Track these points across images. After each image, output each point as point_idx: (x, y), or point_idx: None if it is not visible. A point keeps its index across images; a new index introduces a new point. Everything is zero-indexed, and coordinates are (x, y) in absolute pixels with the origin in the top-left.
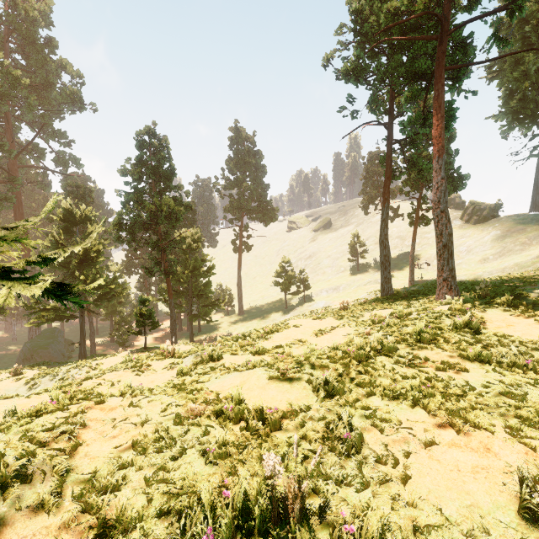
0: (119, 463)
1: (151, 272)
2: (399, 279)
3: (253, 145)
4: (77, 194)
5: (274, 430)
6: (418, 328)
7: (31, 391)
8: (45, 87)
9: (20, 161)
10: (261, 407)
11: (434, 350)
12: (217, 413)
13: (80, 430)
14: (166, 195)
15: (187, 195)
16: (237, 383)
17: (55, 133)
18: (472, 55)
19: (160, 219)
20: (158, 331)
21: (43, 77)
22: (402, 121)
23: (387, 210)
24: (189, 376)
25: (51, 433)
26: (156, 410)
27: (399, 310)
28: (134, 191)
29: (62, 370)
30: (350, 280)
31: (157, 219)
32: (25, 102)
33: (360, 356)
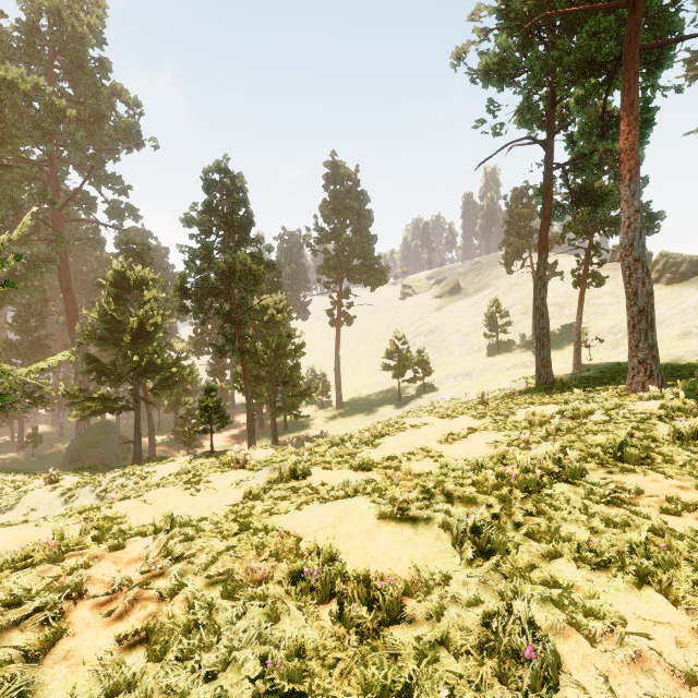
0: (113, 682)
1: (221, 351)
2: (557, 361)
3: (356, 184)
4: (134, 252)
5: (390, 622)
6: (618, 437)
7: (67, 505)
8: (96, 120)
9: (67, 214)
10: (366, 577)
11: (650, 476)
12: (293, 579)
13: (70, 604)
14: (241, 250)
15: (268, 251)
16: (328, 522)
17: (108, 178)
18: (678, 29)
19: (233, 282)
20: (234, 427)
21: (93, 107)
22: (568, 134)
23: (545, 264)
24: (261, 502)
25: (18, 611)
26: (198, 567)
27: (573, 407)
28: (201, 246)
29: (106, 479)
30: (487, 362)
31: (229, 282)
32: (72, 139)
33: (528, 484)
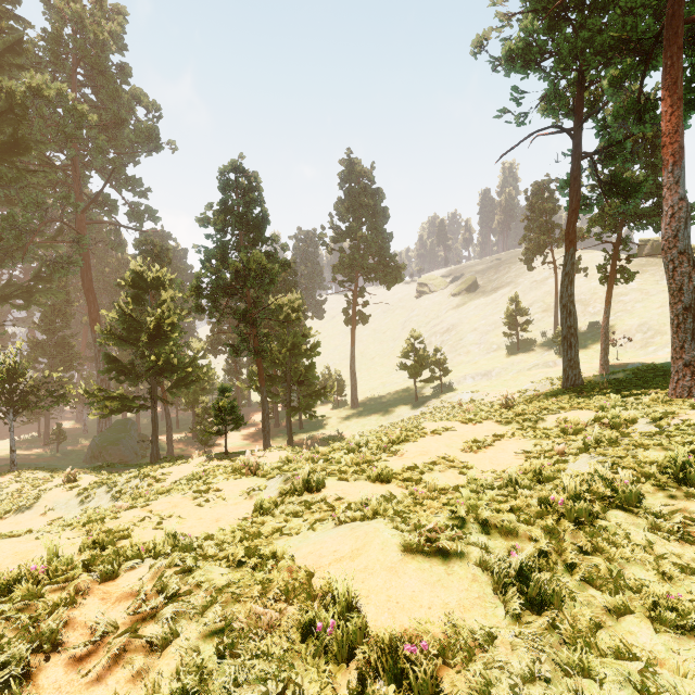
0: None
1: (236, 351)
2: (582, 361)
3: (371, 181)
4: (152, 253)
5: None
6: (679, 455)
7: (83, 505)
8: (117, 124)
9: (90, 217)
10: (393, 641)
11: None
12: (304, 632)
13: (42, 658)
14: (256, 249)
15: (283, 249)
16: (344, 552)
17: (128, 181)
18: None
19: (248, 281)
20: (250, 426)
21: (114, 112)
22: (599, 120)
23: (573, 259)
24: (272, 517)
25: None
26: (194, 608)
27: (612, 414)
28: (216, 246)
29: (121, 480)
30: (507, 362)
31: (244, 281)
32: (93, 143)
33: (578, 513)
